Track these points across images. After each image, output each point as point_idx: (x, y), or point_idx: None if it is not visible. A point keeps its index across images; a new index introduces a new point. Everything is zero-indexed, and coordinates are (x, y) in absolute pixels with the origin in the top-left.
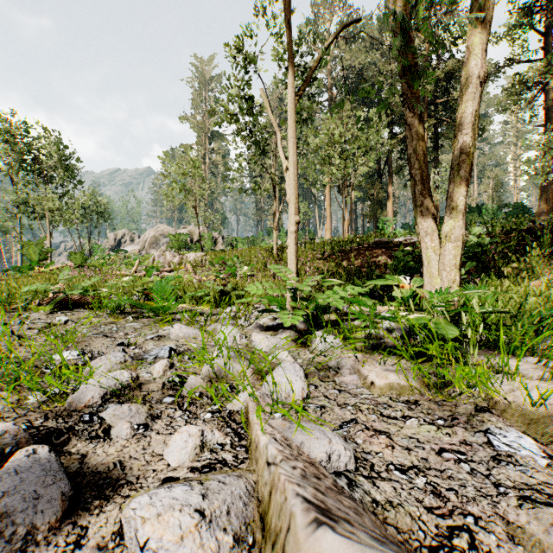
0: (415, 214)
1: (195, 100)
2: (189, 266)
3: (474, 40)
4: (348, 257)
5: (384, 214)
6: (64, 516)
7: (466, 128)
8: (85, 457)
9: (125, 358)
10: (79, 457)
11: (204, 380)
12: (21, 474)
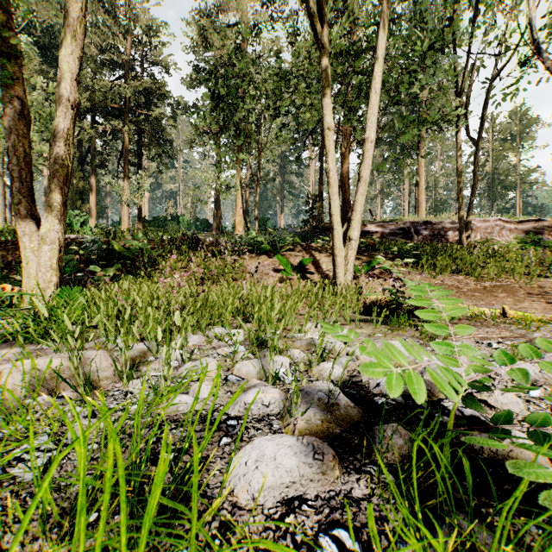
0: (15, 211)
1: None
2: None
3: (65, 64)
4: None
5: (86, 207)
6: None
7: (59, 140)
8: None
9: None
10: None
11: None
12: None
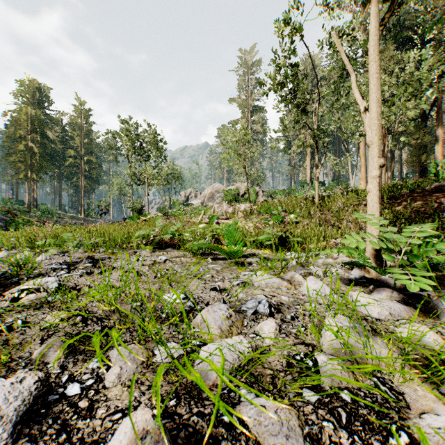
0: None
1: (240, 84)
2: (241, 215)
3: None
4: (401, 204)
5: (429, 158)
6: None
7: None
8: None
9: (229, 311)
10: None
11: (343, 368)
12: None
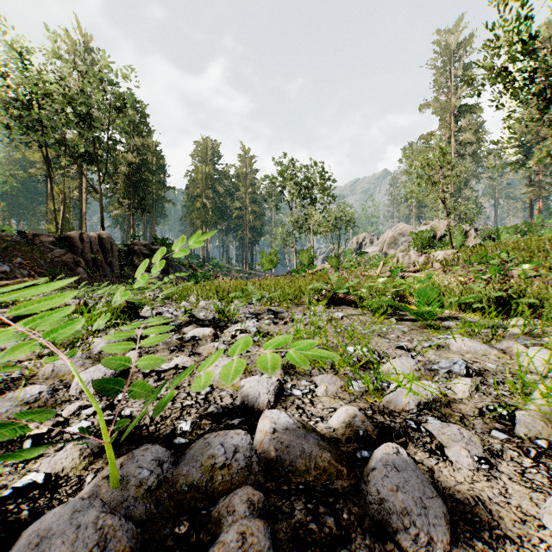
0: None
1: (437, 81)
2: (438, 266)
3: None
4: None
5: None
6: (450, 540)
7: None
8: (433, 472)
9: (418, 365)
10: (427, 469)
11: (545, 424)
12: (401, 472)
